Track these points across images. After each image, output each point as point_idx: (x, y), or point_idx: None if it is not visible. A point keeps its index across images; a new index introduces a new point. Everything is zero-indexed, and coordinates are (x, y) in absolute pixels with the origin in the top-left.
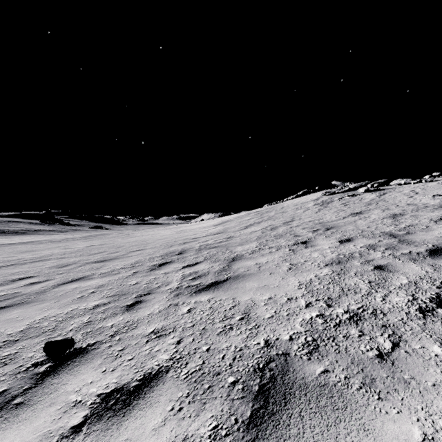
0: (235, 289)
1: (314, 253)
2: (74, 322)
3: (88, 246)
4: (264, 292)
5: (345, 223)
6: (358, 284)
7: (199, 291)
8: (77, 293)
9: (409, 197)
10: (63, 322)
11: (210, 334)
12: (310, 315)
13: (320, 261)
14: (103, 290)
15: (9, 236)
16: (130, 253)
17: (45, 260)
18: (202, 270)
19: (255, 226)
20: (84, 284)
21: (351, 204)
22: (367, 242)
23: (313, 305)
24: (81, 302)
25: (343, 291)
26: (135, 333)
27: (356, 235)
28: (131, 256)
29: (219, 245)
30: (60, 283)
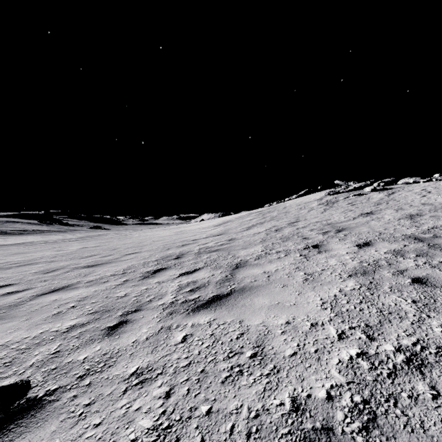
0: (242, 306)
1: (331, 259)
2: (39, 352)
3: (82, 248)
4: (279, 313)
5: (357, 224)
6: (399, 305)
7: (197, 308)
8: (54, 307)
9: (422, 197)
10: (25, 351)
11: (211, 382)
12: (348, 353)
13: (341, 270)
14: (85, 304)
15: (5, 237)
16: (124, 256)
17: (33, 263)
18: (201, 279)
19: (258, 227)
20: (66, 295)
21: (358, 203)
22: (390, 247)
23: (349, 336)
24: (56, 321)
25: (383, 315)
26: (111, 373)
27: (375, 238)
28: (124, 260)
29: (221, 248)
30: (39, 293)
